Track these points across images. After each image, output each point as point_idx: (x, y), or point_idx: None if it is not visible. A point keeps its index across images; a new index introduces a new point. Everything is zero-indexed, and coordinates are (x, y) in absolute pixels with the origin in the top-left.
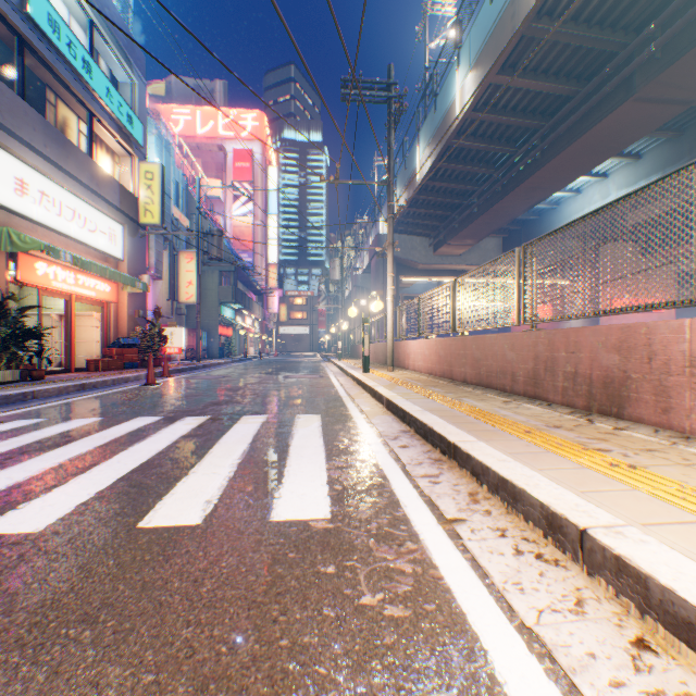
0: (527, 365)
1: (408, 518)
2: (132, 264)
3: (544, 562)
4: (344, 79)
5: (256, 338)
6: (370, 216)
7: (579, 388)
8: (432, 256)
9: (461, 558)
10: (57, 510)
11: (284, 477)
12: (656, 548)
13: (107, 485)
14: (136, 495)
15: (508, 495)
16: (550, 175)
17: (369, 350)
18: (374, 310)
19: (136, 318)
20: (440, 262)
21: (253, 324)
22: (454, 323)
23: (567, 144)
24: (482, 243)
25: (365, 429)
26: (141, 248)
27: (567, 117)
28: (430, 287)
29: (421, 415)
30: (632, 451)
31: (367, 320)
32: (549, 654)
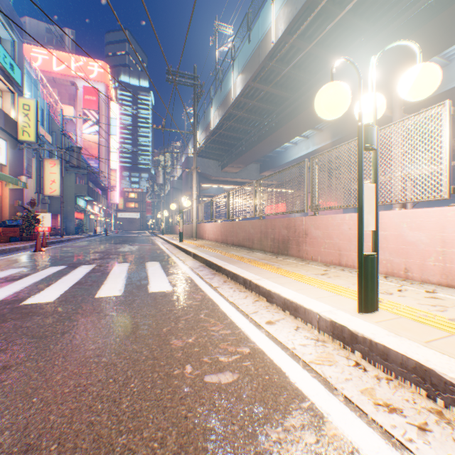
0: (258, 235)
1: (201, 288)
2: (13, 168)
3: (241, 292)
4: (168, 69)
5: (101, 221)
6: (182, 144)
7: (275, 244)
8: (220, 172)
9: (217, 294)
10: (53, 296)
11: (150, 282)
12: (266, 281)
13: (67, 289)
14: (85, 290)
15: (235, 278)
16: (280, 136)
17: (183, 229)
18: (186, 206)
19: (16, 206)
20: (225, 176)
21: (100, 211)
22: (228, 214)
23: (287, 121)
24: (249, 166)
25: (183, 266)
26: (20, 157)
27: (287, 108)
28: (220, 190)
29: (209, 258)
30: (282, 264)
31: (182, 211)
32: (234, 304)
